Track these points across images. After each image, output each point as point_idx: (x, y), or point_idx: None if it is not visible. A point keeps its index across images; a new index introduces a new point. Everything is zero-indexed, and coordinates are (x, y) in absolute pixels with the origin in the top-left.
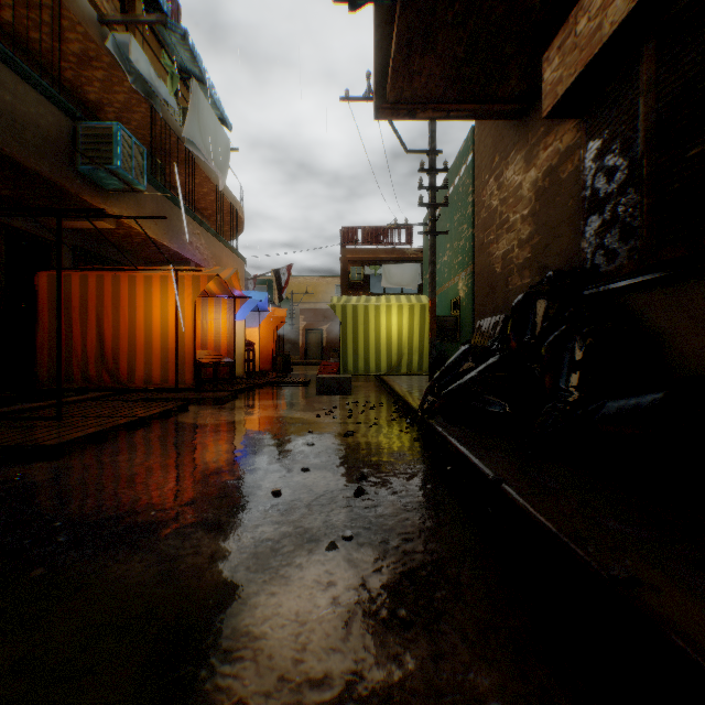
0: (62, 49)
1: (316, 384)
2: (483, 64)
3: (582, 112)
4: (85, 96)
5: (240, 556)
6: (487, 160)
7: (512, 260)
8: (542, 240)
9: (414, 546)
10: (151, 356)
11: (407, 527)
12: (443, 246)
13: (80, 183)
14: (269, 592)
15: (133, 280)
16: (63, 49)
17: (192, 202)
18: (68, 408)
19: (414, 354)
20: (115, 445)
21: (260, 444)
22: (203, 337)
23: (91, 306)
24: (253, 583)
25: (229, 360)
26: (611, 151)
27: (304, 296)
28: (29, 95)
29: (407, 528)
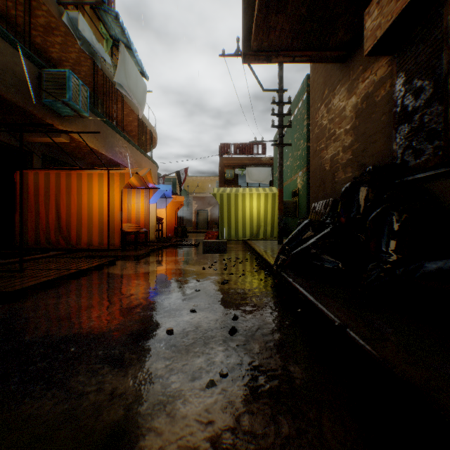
0: (31, 20)
1: (203, 246)
2: (319, 20)
3: (393, 51)
4: (50, 55)
5: (135, 393)
6: (319, 93)
7: (338, 161)
8: (360, 146)
9: (278, 384)
10: (92, 227)
11: (271, 363)
12: (286, 155)
13: (44, 111)
14: (155, 433)
15: (80, 176)
16: (34, 22)
17: (121, 126)
18: (33, 262)
19: (268, 226)
20: (59, 290)
21: (162, 290)
22: (128, 215)
23: (52, 194)
24: (142, 423)
25: (145, 230)
26: (418, 76)
27: (196, 189)
28: (7, 50)
29: (271, 364)
